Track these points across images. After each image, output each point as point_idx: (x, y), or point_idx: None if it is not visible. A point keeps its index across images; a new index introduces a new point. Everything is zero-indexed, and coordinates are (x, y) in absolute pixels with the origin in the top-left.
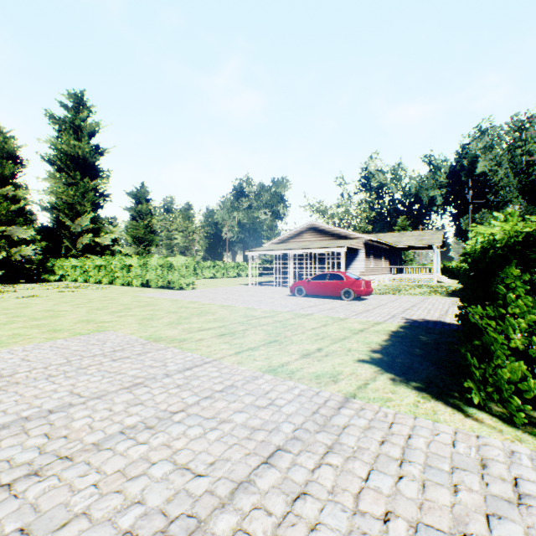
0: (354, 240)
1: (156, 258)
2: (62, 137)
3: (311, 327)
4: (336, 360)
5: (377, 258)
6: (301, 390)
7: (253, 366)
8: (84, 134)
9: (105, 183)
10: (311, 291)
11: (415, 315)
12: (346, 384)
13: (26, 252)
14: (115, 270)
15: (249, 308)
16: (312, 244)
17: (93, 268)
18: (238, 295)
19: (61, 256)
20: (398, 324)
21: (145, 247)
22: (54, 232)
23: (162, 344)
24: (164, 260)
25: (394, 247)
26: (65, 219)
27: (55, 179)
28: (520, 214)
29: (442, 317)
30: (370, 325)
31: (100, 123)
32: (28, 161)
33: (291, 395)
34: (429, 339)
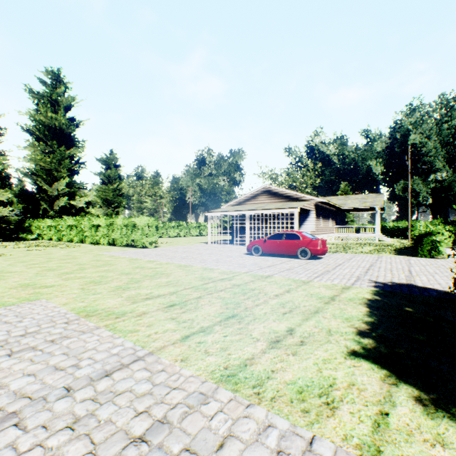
0: (306, 202)
1: (121, 218)
2: (40, 110)
3: (273, 293)
4: (318, 353)
5: (325, 218)
6: (281, 437)
7: (202, 367)
8: (60, 107)
9: (80, 152)
10: (268, 250)
11: (381, 277)
12: (352, 417)
13: (3, 213)
14: (84, 229)
15: (207, 268)
16: (267, 206)
17: (66, 228)
18: (197, 253)
19: (39, 217)
20: (369, 289)
21: (114, 209)
22: (33, 195)
23: (92, 322)
24: (129, 220)
25: (339, 209)
26: (43, 183)
27: (34, 148)
28: (447, 181)
29: (411, 280)
30: (339, 290)
31: (75, 98)
32: (6, 129)
33: (264, 455)
34: (418, 312)
